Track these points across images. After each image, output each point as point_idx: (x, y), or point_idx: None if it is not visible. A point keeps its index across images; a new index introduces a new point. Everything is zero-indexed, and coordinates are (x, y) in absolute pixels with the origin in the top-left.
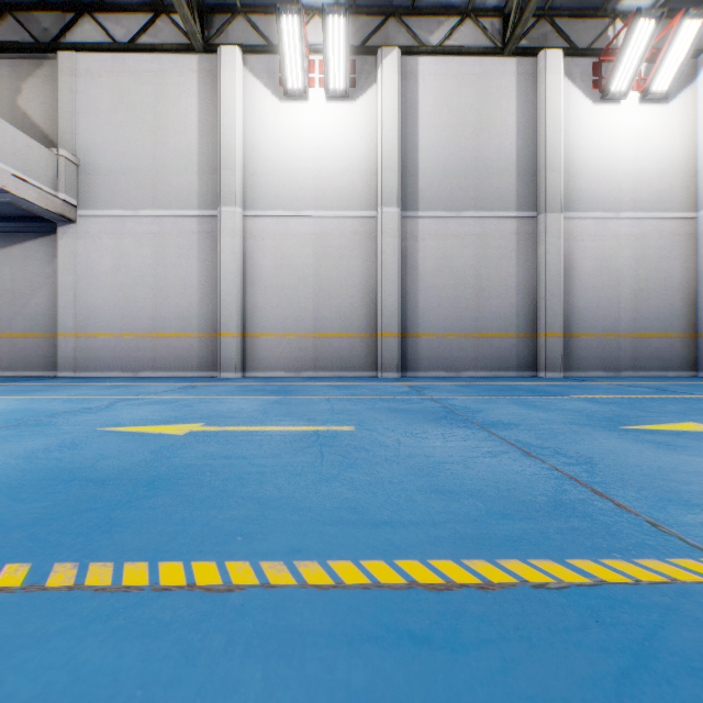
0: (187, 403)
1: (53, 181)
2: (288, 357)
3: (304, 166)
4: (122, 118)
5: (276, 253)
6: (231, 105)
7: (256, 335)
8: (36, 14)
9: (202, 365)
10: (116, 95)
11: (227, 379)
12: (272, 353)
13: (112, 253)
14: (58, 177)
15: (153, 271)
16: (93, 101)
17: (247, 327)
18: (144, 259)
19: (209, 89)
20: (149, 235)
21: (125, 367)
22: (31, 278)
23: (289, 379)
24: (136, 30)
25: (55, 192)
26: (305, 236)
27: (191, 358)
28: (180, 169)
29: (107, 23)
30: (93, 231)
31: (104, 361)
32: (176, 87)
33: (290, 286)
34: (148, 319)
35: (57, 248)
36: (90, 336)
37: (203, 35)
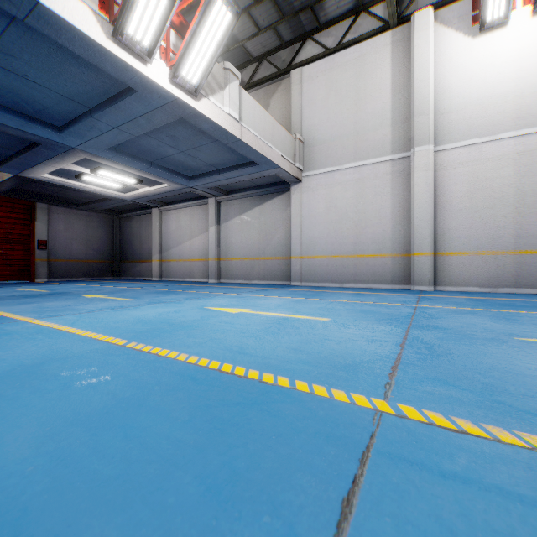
0: (495, 315)
1: (293, 156)
2: (482, 273)
3: (502, 90)
4: (332, 101)
5: (468, 178)
6: (424, 60)
7: (446, 254)
8: (278, 53)
9: (394, 279)
10: (328, 86)
11: (428, 292)
12: (464, 269)
13: (325, 199)
14: (295, 153)
15: (354, 208)
16: (313, 96)
17: (437, 247)
18: (347, 200)
19: (400, 55)
20: (352, 182)
21: (334, 279)
22: (274, 222)
23: (496, 294)
24: (341, 33)
25: (294, 163)
26: (503, 158)
27: (385, 274)
28: (376, 126)
29: (321, 38)
30: (313, 185)
31: (320, 275)
32: (372, 63)
33: (484, 207)
34: (351, 244)
35: (291, 201)
36: (310, 258)
37: (396, 13)
